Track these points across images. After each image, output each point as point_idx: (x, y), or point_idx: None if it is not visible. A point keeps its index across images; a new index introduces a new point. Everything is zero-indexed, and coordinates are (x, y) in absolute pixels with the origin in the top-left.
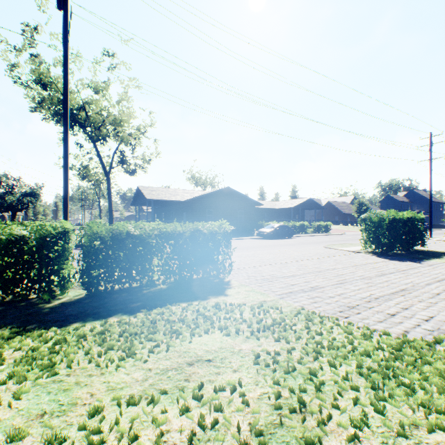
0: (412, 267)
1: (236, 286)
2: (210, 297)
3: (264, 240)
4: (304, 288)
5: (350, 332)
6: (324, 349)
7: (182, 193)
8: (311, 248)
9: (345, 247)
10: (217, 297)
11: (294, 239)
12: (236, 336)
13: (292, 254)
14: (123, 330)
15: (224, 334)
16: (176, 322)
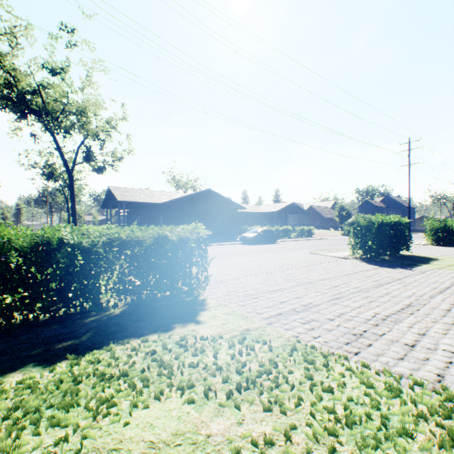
0: (406, 275)
1: (212, 307)
2: (176, 326)
3: (247, 245)
4: (296, 306)
5: (370, 383)
6: (340, 424)
7: (159, 195)
8: (297, 254)
9: (331, 253)
10: (185, 326)
11: (278, 244)
12: (203, 403)
13: (278, 261)
14: (15, 405)
15: (186, 400)
16: (114, 379)
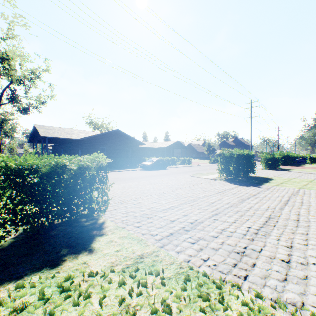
0: (258, 191)
1: (109, 231)
2: (66, 258)
3: (146, 171)
4: (185, 225)
5: None
6: None
7: (78, 133)
8: (181, 177)
9: (205, 176)
10: (76, 258)
11: (168, 170)
12: None
13: (168, 183)
14: None
15: None
16: None
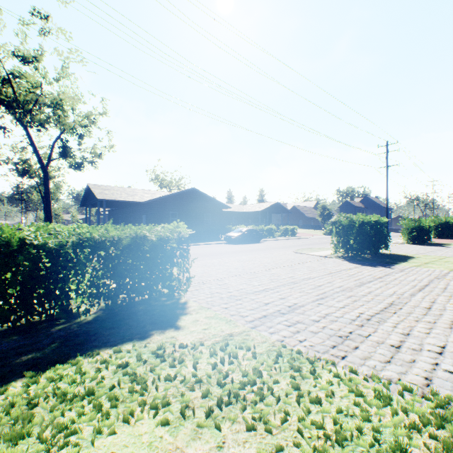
0: (386, 273)
1: (193, 311)
2: (153, 332)
3: (232, 245)
4: (281, 308)
5: (360, 391)
6: (331, 442)
7: (142, 193)
8: (281, 253)
9: (315, 252)
10: (163, 333)
11: (263, 243)
12: (180, 424)
13: (262, 261)
14: None
15: (160, 422)
16: (76, 400)
